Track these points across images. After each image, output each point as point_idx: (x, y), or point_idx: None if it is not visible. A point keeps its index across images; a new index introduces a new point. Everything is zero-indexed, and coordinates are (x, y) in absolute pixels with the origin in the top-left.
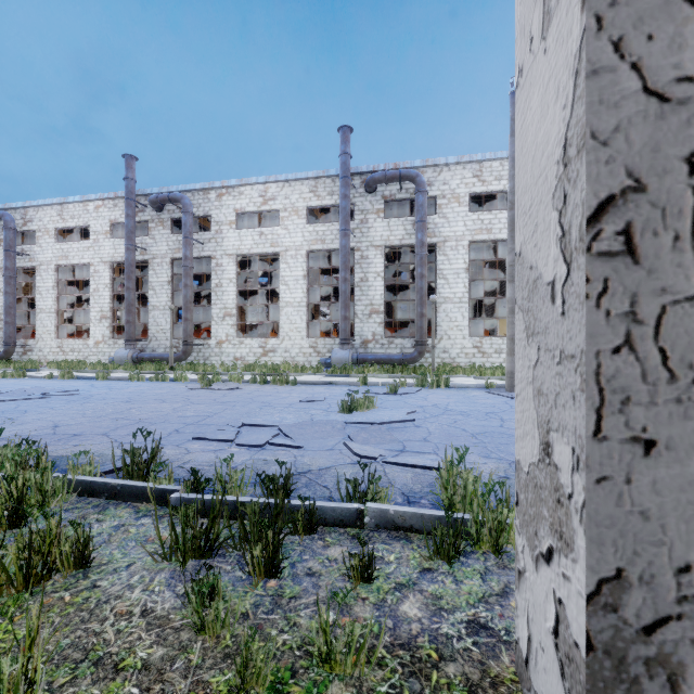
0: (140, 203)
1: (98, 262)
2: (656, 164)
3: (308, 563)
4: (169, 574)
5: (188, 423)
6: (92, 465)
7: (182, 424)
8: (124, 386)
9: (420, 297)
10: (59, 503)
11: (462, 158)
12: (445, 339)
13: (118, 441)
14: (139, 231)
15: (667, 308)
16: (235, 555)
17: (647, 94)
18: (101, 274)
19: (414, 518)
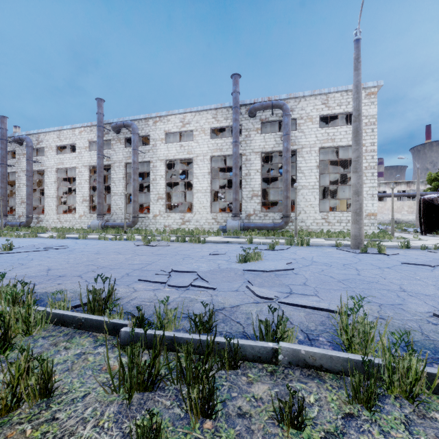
0: (106, 128)
1: (81, 166)
2: None
3: (237, 401)
4: (117, 407)
5: (135, 269)
6: (65, 302)
7: (131, 269)
8: (95, 243)
9: (285, 185)
10: (39, 331)
11: (314, 92)
12: (302, 213)
13: (88, 281)
14: (106, 147)
15: None
16: (173, 389)
17: None
18: (83, 174)
19: (324, 359)
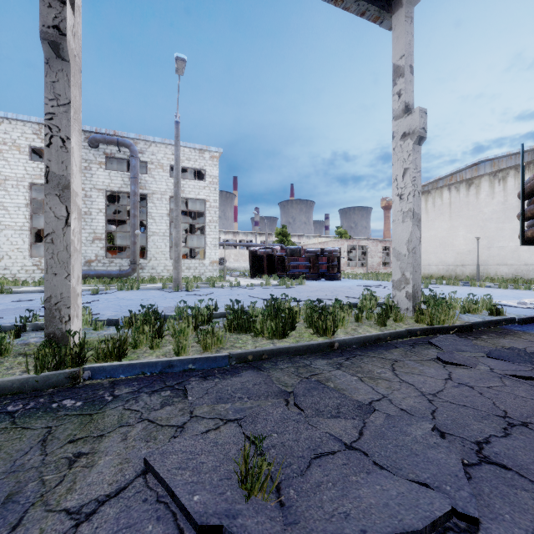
0: None
1: None
2: (57, 229)
3: None
4: None
5: None
6: None
7: None
8: None
9: (133, 230)
10: None
11: (165, 141)
12: (153, 260)
13: None
14: None
15: (59, 252)
16: None
17: (56, 217)
18: None
19: None
